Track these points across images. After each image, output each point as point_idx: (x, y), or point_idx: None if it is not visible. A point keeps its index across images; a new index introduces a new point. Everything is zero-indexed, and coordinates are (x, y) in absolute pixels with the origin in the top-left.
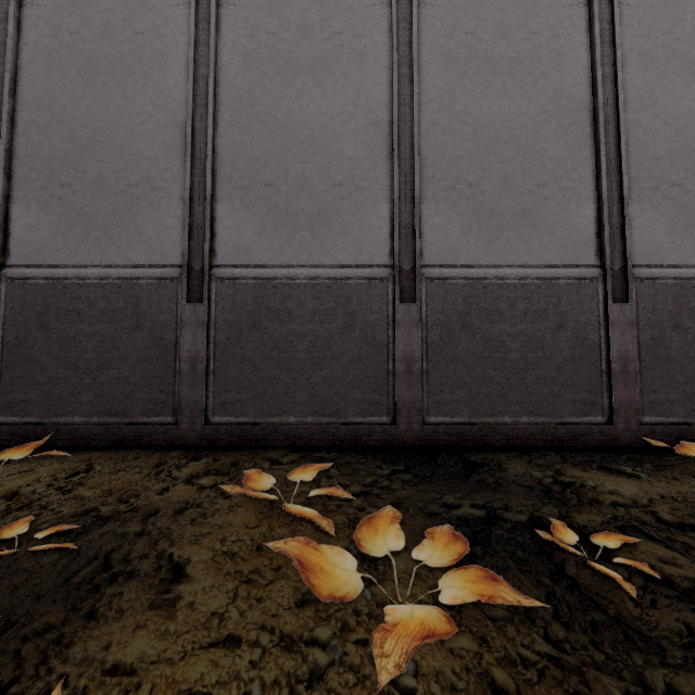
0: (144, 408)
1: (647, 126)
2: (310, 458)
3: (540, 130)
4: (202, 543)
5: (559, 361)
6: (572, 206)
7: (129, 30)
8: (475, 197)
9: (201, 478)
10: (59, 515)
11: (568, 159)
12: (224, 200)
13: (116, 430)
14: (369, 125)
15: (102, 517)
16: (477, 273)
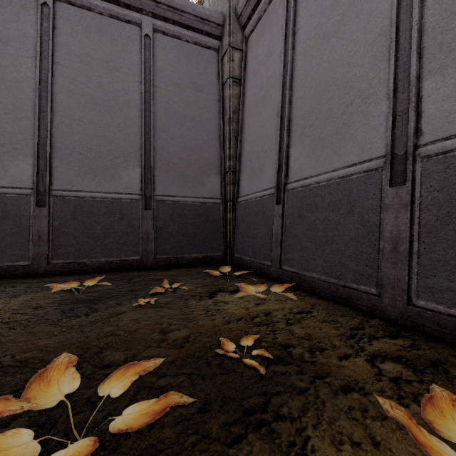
0: (354, 277)
1: None
2: None
3: None
4: (342, 452)
5: None
6: None
7: None
8: None
9: (385, 361)
10: (274, 340)
11: None
12: (432, 73)
13: (334, 288)
14: None
15: (291, 357)
16: None
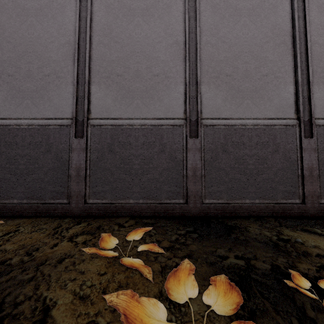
0: (52, 195)
1: (322, 44)
2: (140, 223)
3: (264, 46)
4: (68, 288)
5: (275, 169)
6: (282, 87)
7: None
8: (229, 81)
9: (78, 236)
10: None
11: (279, 61)
12: (95, 83)
13: (36, 207)
14: (173, 43)
15: (12, 266)
16: (231, 122)
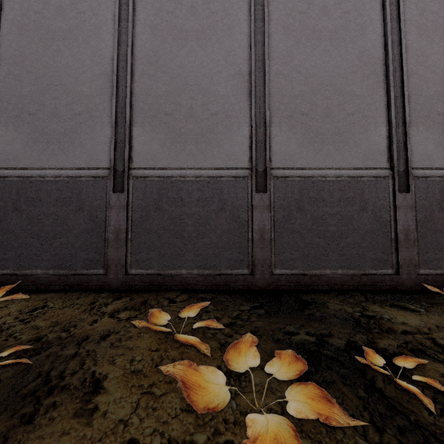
0: (84, 264)
1: (421, 75)
2: (195, 298)
3: (350, 78)
4: (117, 363)
5: (363, 232)
6: (371, 128)
7: (75, 11)
8: (306, 122)
9: (120, 312)
10: (19, 340)
11: (368, 96)
12: (138, 124)
13: (65, 279)
14: (235, 74)
15: (49, 342)
16: (307, 173)
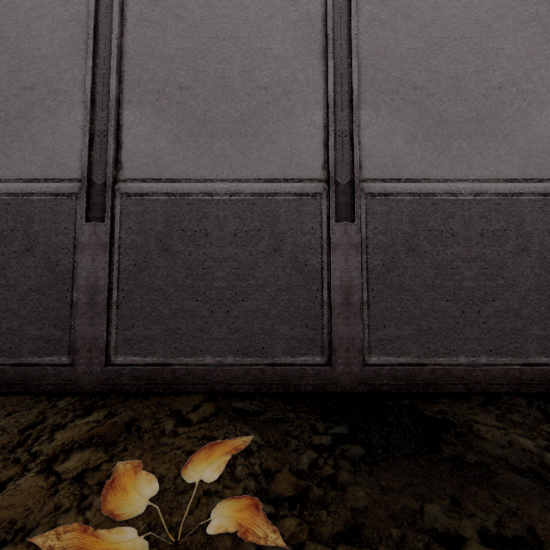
0: (35, 346)
1: None
2: (227, 413)
3: (494, 26)
4: None
5: (523, 290)
6: (533, 112)
7: None
8: (421, 101)
9: (70, 456)
10: None
11: (527, 58)
12: (132, 105)
13: None
14: (299, 20)
15: None
16: (425, 187)
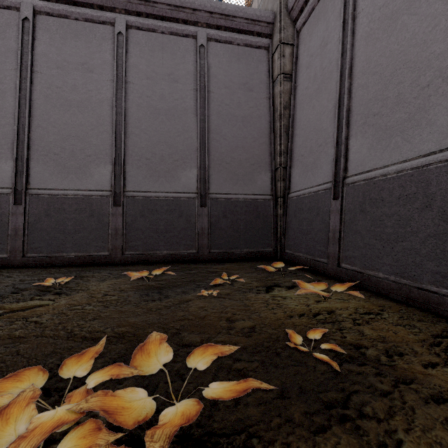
0: (433, 278)
1: None
2: None
3: None
4: None
5: None
6: None
7: None
8: None
9: None
10: (342, 338)
11: None
12: None
13: (407, 290)
14: None
15: (365, 357)
16: None
